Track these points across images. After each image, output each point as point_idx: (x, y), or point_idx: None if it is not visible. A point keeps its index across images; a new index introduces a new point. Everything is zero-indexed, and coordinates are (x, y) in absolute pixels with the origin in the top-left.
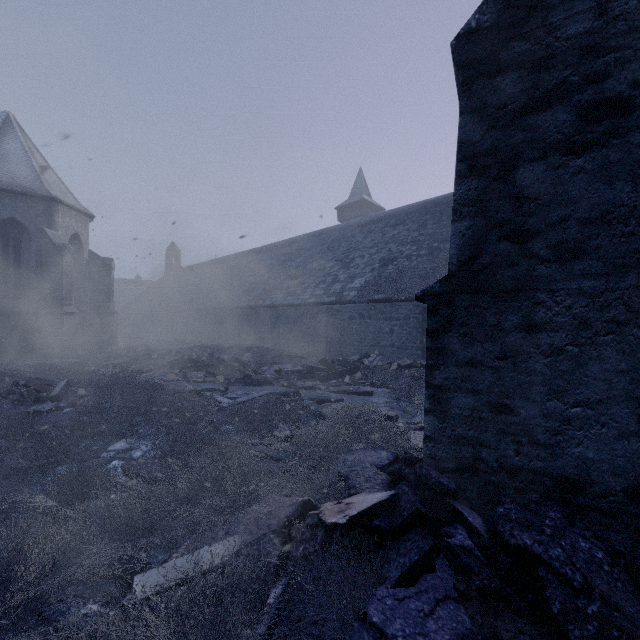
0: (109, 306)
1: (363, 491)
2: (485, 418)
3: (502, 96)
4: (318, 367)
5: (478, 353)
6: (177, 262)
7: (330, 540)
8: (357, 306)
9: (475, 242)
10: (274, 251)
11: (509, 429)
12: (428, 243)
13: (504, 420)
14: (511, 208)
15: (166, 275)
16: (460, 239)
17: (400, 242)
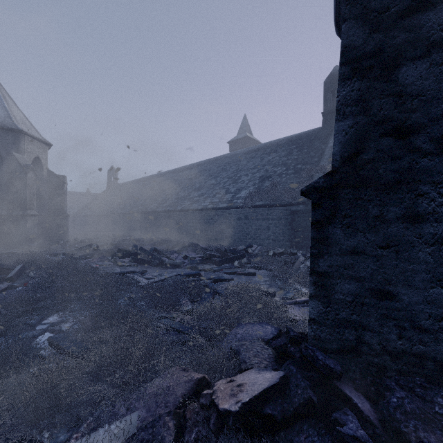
0: (63, 210)
1: (252, 366)
2: (368, 303)
3: (385, 0)
4: (215, 254)
5: (361, 242)
6: (115, 180)
7: (223, 424)
8: (243, 210)
9: (358, 139)
10: (184, 172)
11: (392, 314)
12: (294, 165)
13: (387, 306)
14: (394, 105)
15: (107, 189)
16: (343, 137)
17: (274, 164)
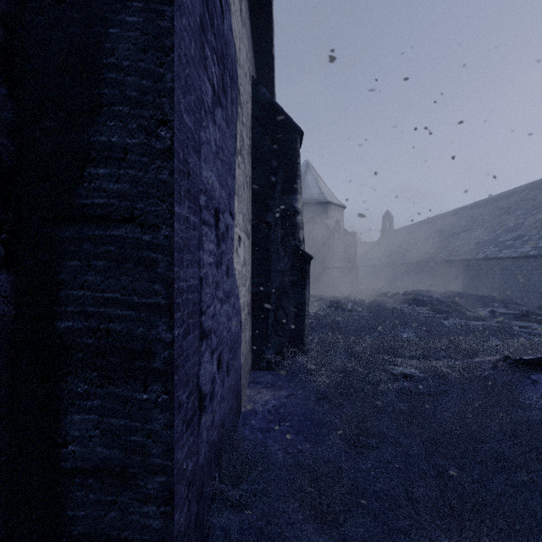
0: (354, 262)
1: None
2: None
3: None
4: (535, 312)
5: None
6: (390, 225)
7: (518, 367)
8: None
9: None
10: (487, 206)
11: None
12: None
13: None
14: None
15: (382, 236)
16: None
17: None
